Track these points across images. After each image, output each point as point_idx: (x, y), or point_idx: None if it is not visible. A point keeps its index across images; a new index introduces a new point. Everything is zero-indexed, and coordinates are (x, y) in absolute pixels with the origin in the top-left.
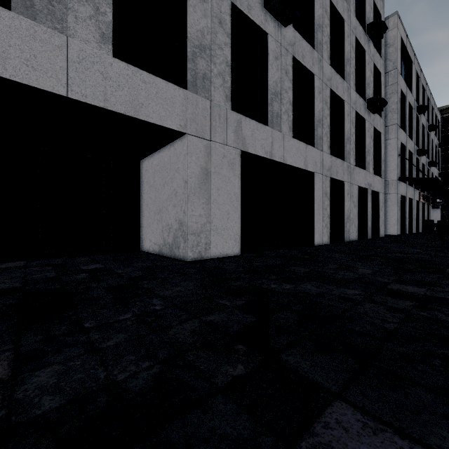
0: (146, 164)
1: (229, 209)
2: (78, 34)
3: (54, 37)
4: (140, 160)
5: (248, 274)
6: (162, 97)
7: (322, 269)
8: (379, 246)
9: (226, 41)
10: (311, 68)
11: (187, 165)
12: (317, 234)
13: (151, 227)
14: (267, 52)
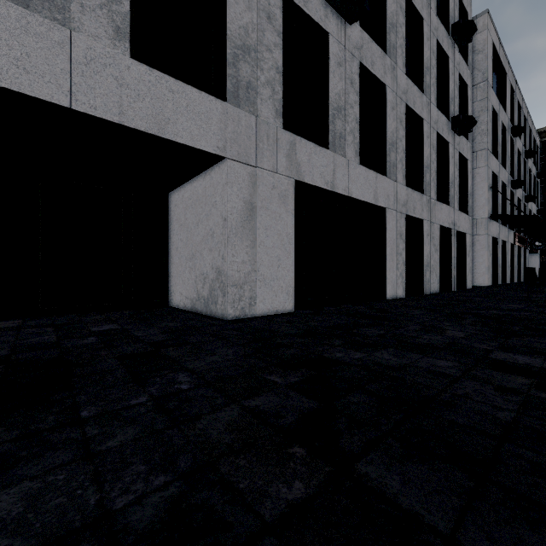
0: (176, 197)
1: (279, 254)
2: (85, 27)
3: (53, 31)
4: (168, 192)
5: (304, 338)
6: (194, 111)
7: (400, 330)
8: (467, 300)
9: (276, 42)
10: (383, 78)
11: (227, 197)
12: (390, 285)
13: (182, 277)
14: (328, 57)
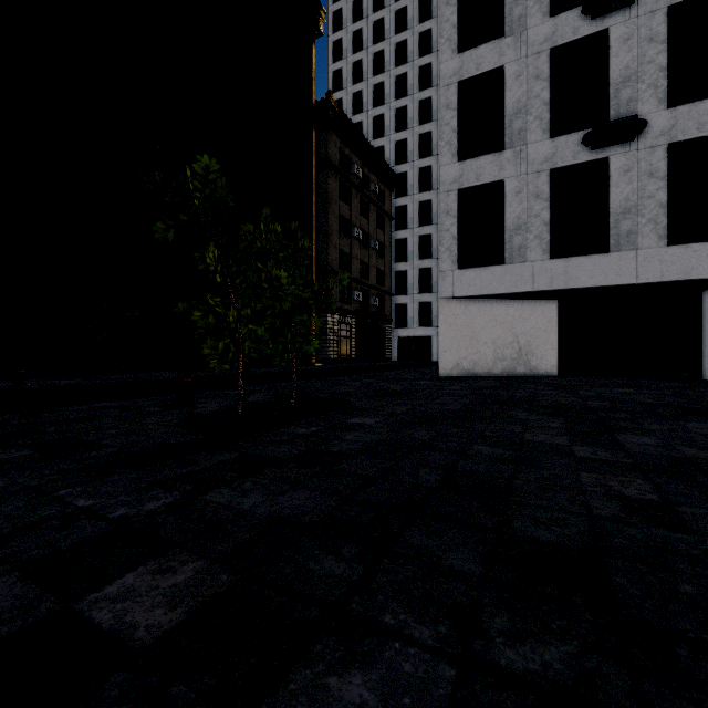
0: (707, 296)
1: None
2: (643, 245)
3: (629, 254)
4: (701, 291)
5: None
6: None
7: None
8: None
9: None
10: None
11: None
12: None
13: None
14: None
